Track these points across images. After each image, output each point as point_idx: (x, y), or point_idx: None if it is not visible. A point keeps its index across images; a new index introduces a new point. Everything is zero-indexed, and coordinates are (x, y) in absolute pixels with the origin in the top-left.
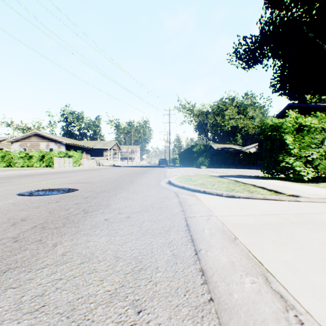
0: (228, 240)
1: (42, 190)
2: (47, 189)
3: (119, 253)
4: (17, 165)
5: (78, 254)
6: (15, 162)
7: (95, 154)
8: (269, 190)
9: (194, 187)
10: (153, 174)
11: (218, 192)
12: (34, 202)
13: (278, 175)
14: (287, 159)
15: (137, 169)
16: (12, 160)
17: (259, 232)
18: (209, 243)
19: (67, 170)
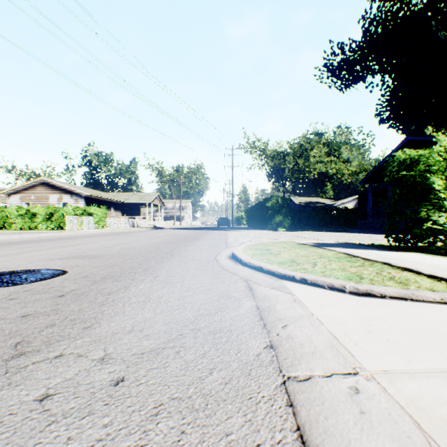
0: None
1: None
2: (8, 272)
3: None
4: (13, 227)
5: None
6: (11, 222)
7: (128, 210)
8: (432, 278)
9: (282, 270)
10: (208, 242)
11: (333, 282)
12: None
13: (416, 244)
14: (435, 216)
15: (186, 233)
16: (8, 220)
17: None
18: None
19: (82, 234)
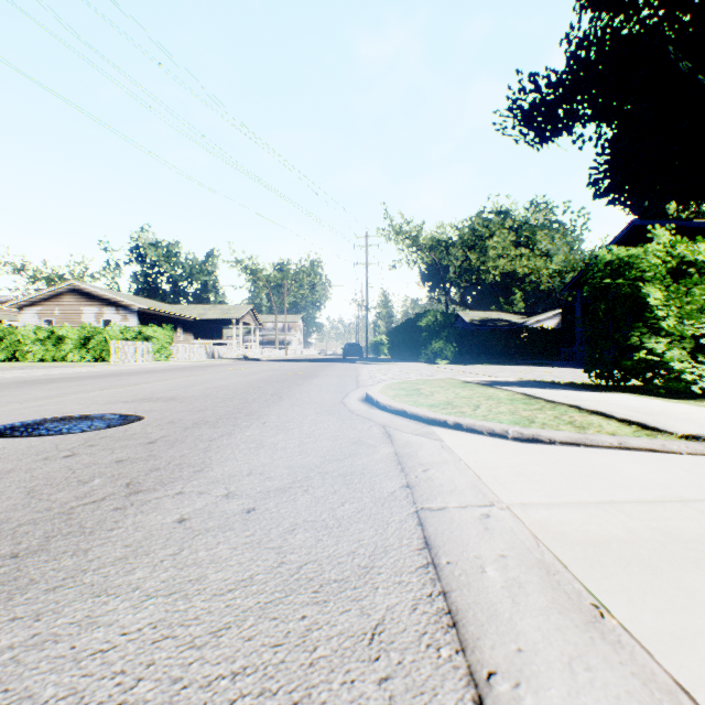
0: (578, 620)
1: (50, 421)
2: (64, 418)
3: (183, 701)
4: (29, 358)
5: (20, 704)
6: (26, 350)
7: (204, 332)
8: (623, 422)
9: (431, 413)
10: (330, 379)
11: (494, 427)
12: (8, 457)
13: (627, 381)
14: (651, 342)
15: (295, 367)
16: (20, 347)
17: (668, 578)
18: (514, 637)
19: (138, 368)
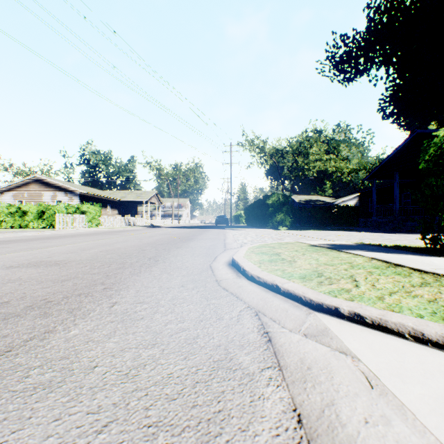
0: None
1: None
2: None
3: None
4: (3, 226)
5: None
6: (1, 220)
7: (125, 209)
8: None
9: (312, 293)
10: (204, 242)
11: (424, 329)
12: None
13: None
14: None
15: (181, 232)
16: None
17: None
18: None
19: (69, 233)
